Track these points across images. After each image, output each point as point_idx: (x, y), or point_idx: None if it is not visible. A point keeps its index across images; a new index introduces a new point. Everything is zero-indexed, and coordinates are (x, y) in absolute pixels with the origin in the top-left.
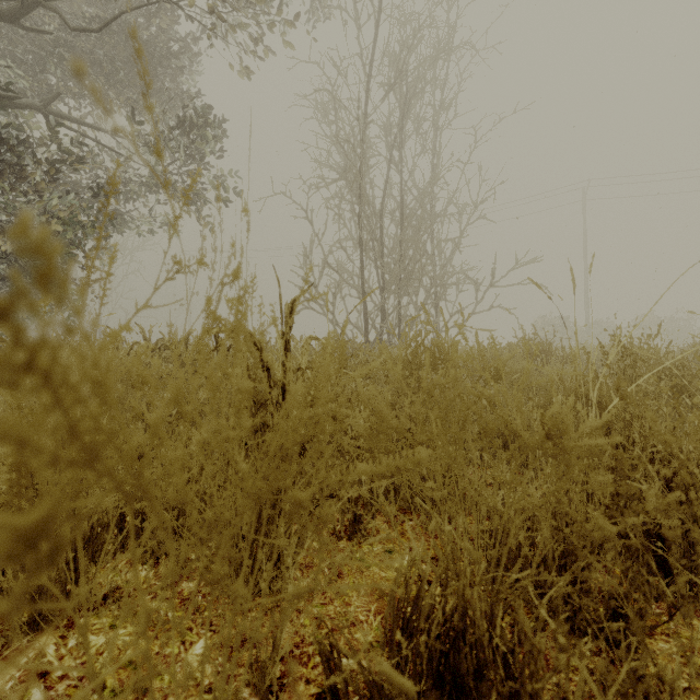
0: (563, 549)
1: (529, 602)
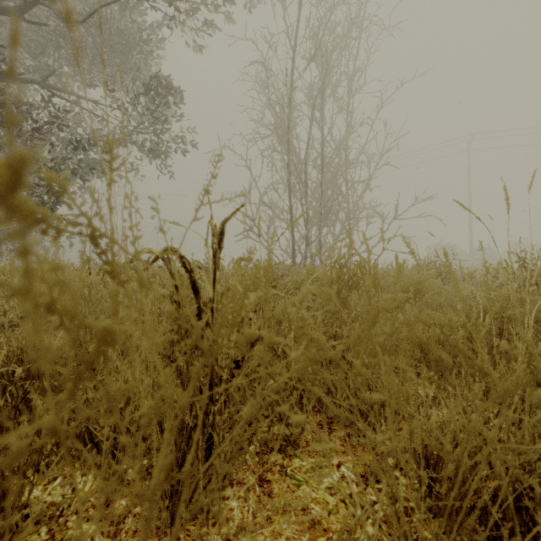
0: (518, 492)
1: (473, 540)
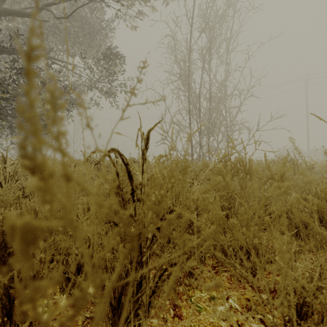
0: None
1: None
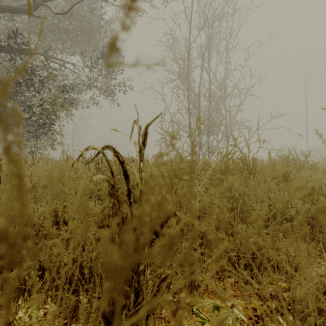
0: None
1: None
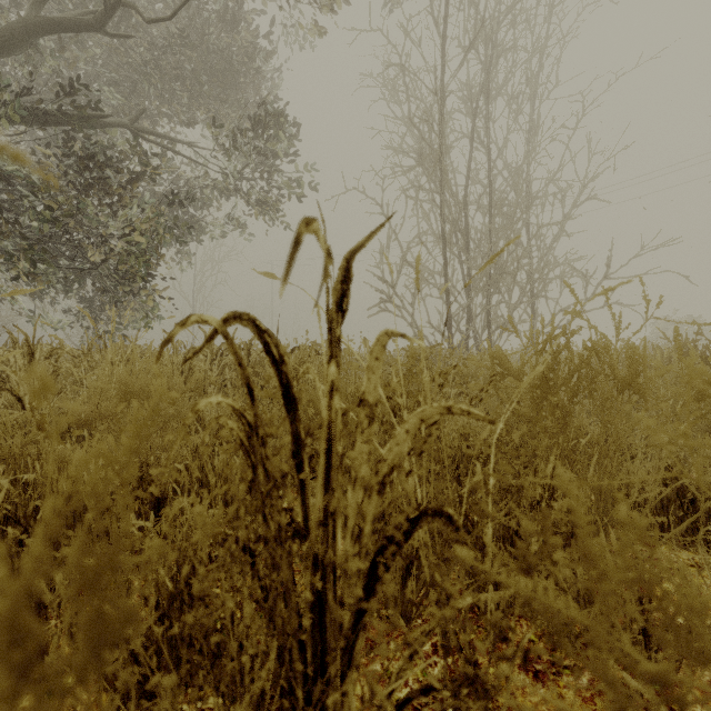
0: None
1: None
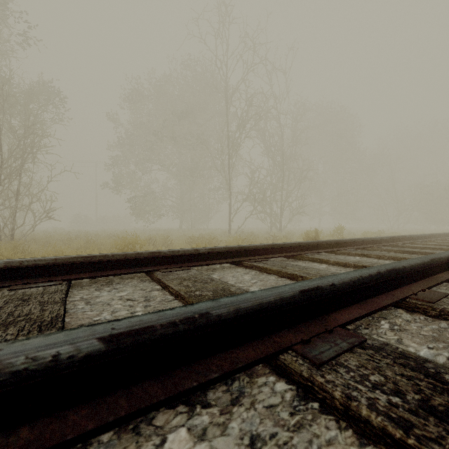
0: None
1: None
